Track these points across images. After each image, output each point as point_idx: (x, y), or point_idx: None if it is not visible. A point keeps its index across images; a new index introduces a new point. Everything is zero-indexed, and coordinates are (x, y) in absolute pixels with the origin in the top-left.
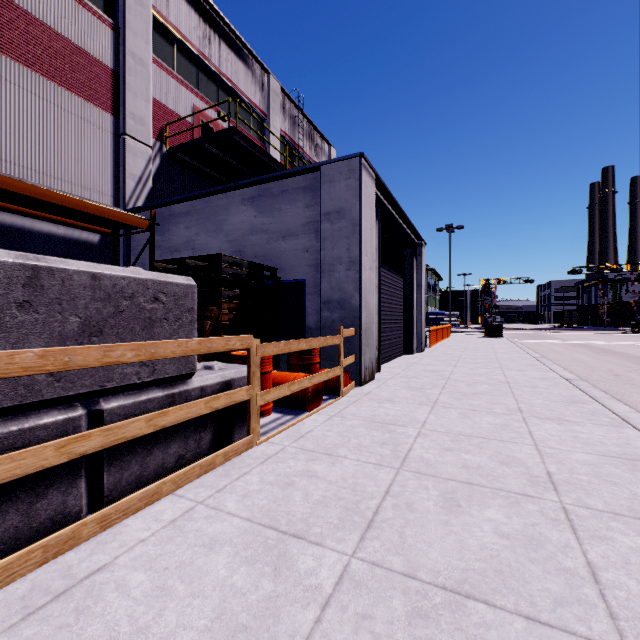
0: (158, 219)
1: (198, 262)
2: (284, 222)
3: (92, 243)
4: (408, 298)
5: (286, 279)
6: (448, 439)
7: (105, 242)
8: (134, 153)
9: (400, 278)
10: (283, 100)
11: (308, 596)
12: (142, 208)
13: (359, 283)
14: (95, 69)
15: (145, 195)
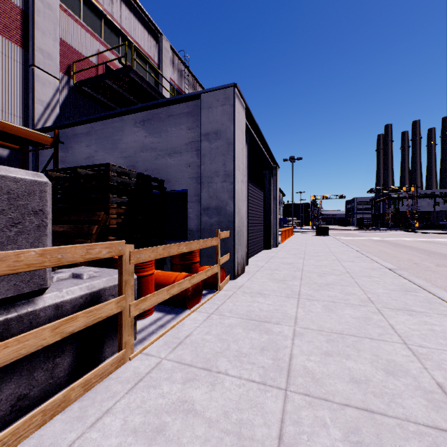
0: (63, 138)
1: (90, 172)
2: (170, 141)
3: (1, 157)
4: (267, 207)
5: (172, 189)
6: (323, 339)
7: (14, 156)
8: (42, 82)
9: (261, 192)
10: (173, 57)
11: None
12: (48, 128)
13: (233, 193)
14: (4, 5)
15: (53, 119)
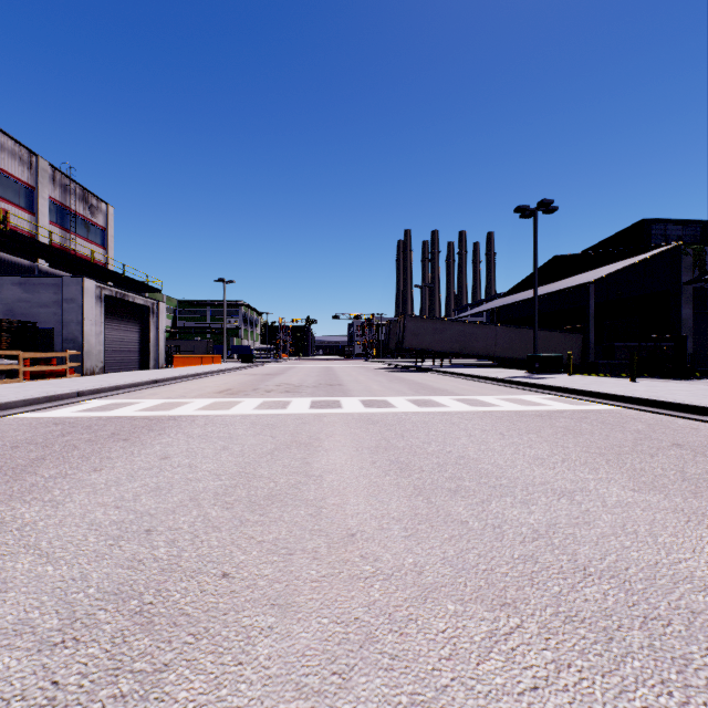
0: None
1: None
2: (42, 299)
3: None
4: (146, 336)
5: (43, 327)
6: (94, 380)
7: None
8: None
9: (137, 325)
10: (54, 173)
11: (32, 386)
12: None
13: (83, 332)
14: None
15: None
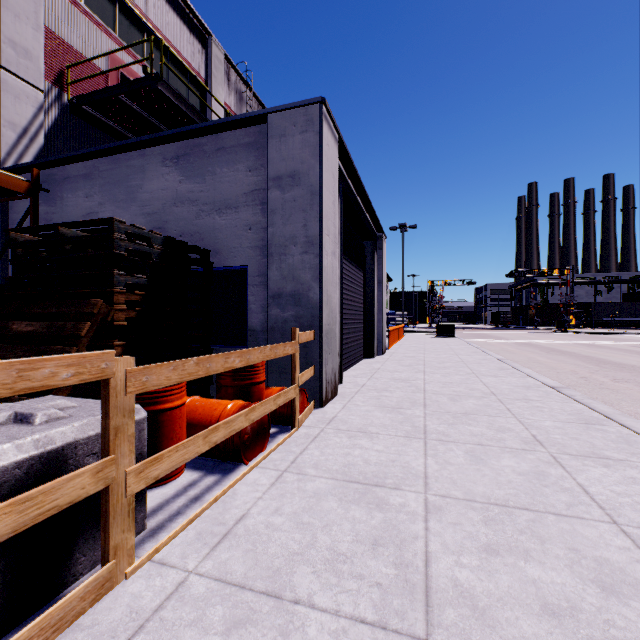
0: (47, 183)
1: (83, 233)
2: (219, 190)
3: None
4: (369, 295)
5: (222, 265)
6: (478, 518)
7: None
8: (15, 94)
9: (361, 273)
10: (228, 70)
11: None
12: (23, 167)
13: (319, 271)
14: None
15: (33, 153)
